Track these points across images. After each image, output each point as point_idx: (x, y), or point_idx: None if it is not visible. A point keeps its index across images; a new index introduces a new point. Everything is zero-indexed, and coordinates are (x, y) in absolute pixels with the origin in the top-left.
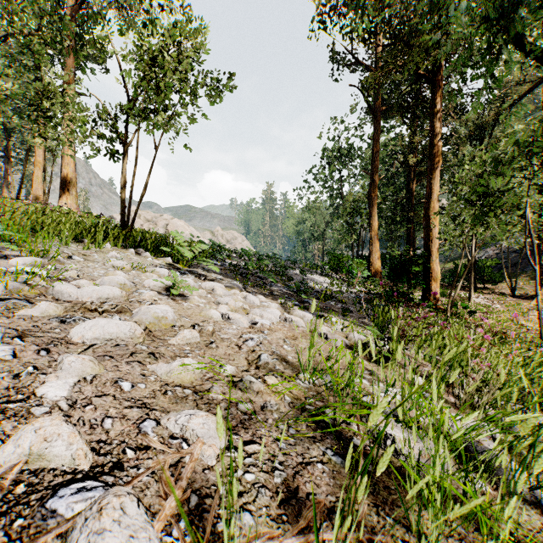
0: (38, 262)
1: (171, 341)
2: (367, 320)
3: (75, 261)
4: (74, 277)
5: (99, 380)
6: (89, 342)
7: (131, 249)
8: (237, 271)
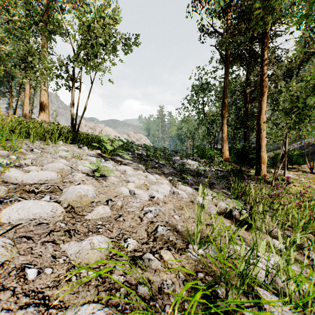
0: (5, 154)
1: (87, 216)
2: (225, 190)
3: (34, 153)
4: (28, 164)
5: (6, 268)
6: (14, 222)
7: (75, 145)
8: (141, 158)
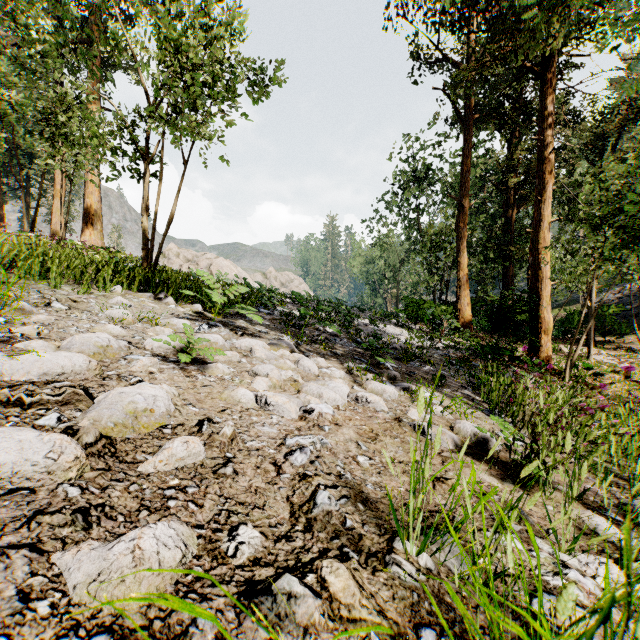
0: None
1: (145, 466)
2: (468, 390)
3: (52, 310)
4: (30, 336)
5: None
6: None
7: (148, 294)
8: (289, 321)
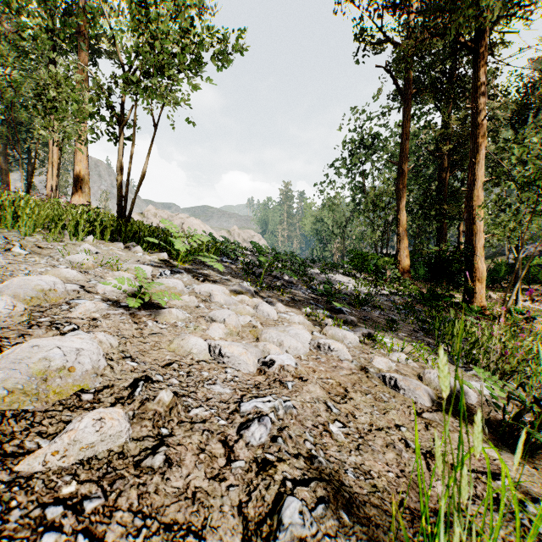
0: None
1: (29, 462)
2: (420, 334)
3: (10, 255)
4: None
5: None
6: None
7: (118, 243)
8: (249, 269)
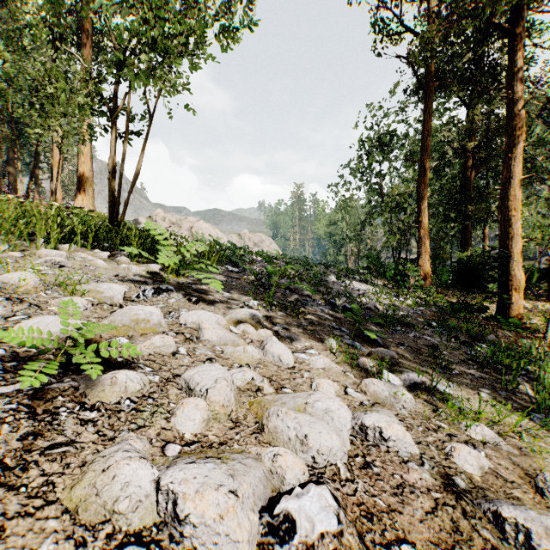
0: None
1: None
2: (474, 368)
3: None
4: None
5: None
6: None
7: (101, 252)
8: (258, 280)
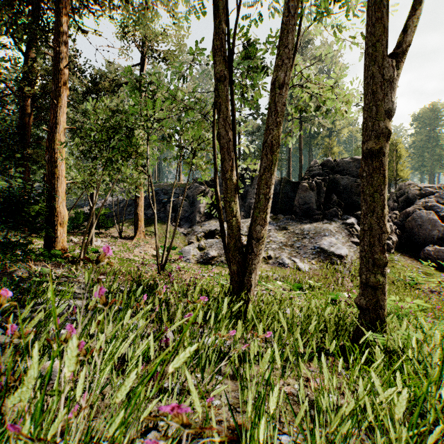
0: None
1: None
2: None
3: None
4: None
5: None
6: None
7: None
8: None
